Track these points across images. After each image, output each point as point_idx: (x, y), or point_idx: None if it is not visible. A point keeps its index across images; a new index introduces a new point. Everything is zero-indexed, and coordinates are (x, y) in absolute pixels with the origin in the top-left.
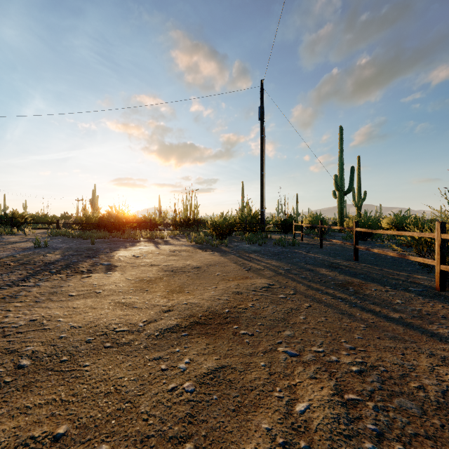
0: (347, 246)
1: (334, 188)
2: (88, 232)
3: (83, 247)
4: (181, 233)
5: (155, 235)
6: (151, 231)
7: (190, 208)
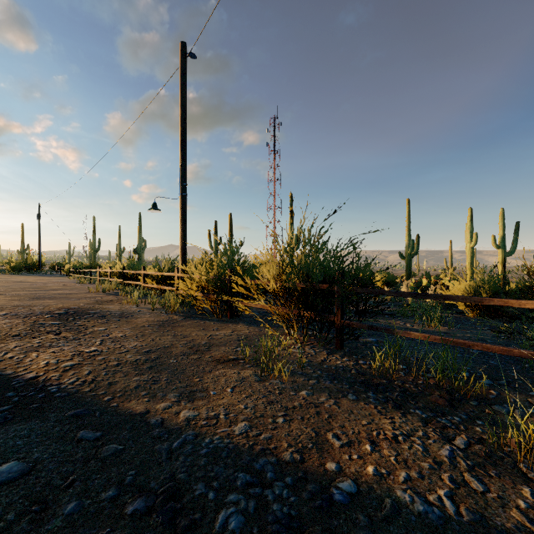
0: None
1: (90, 248)
2: None
3: None
4: None
5: None
6: None
7: None
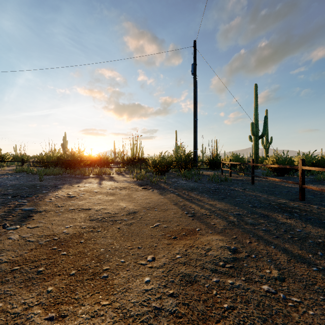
0: (274, 182)
1: (251, 133)
2: (45, 169)
3: (28, 184)
4: (127, 170)
5: (103, 172)
6: (100, 168)
7: (136, 150)
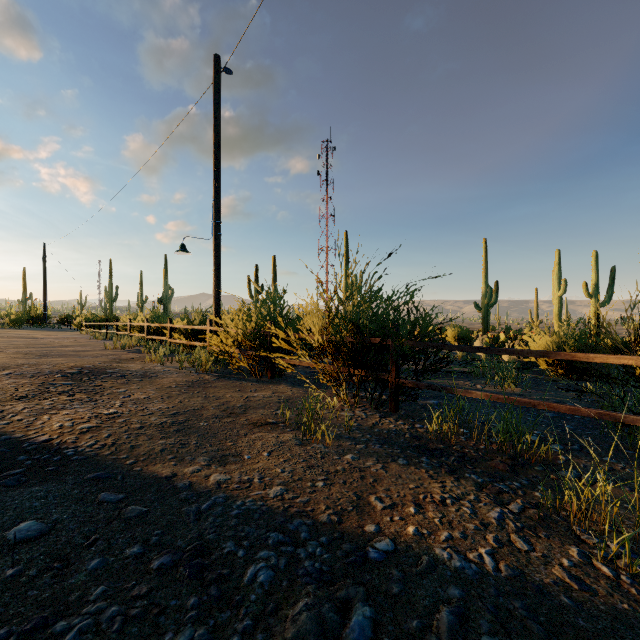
0: None
1: (106, 297)
2: None
3: None
4: None
5: None
6: None
7: None
